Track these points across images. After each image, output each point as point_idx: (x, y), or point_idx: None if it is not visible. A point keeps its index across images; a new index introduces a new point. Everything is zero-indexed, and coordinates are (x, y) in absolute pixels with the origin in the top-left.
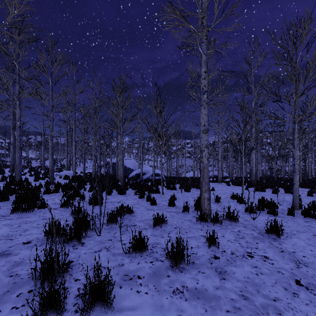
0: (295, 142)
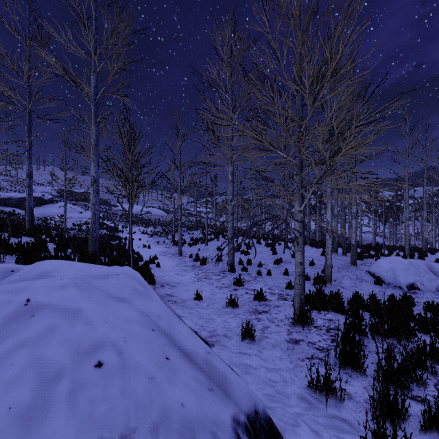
0: None
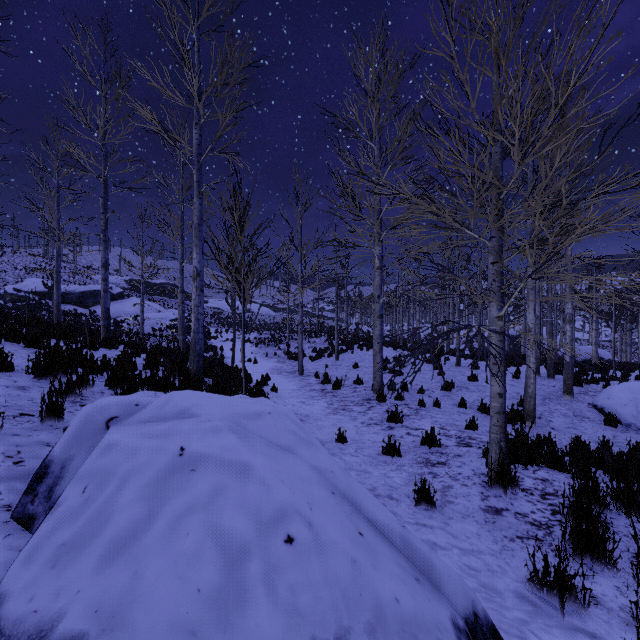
0: None
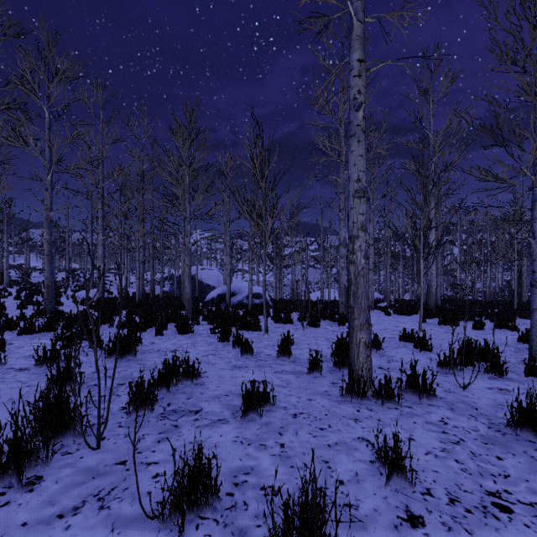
0: (536, 225)
